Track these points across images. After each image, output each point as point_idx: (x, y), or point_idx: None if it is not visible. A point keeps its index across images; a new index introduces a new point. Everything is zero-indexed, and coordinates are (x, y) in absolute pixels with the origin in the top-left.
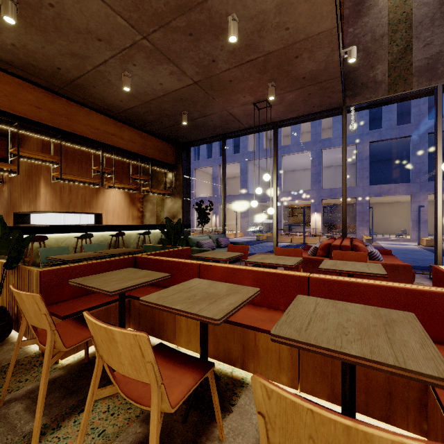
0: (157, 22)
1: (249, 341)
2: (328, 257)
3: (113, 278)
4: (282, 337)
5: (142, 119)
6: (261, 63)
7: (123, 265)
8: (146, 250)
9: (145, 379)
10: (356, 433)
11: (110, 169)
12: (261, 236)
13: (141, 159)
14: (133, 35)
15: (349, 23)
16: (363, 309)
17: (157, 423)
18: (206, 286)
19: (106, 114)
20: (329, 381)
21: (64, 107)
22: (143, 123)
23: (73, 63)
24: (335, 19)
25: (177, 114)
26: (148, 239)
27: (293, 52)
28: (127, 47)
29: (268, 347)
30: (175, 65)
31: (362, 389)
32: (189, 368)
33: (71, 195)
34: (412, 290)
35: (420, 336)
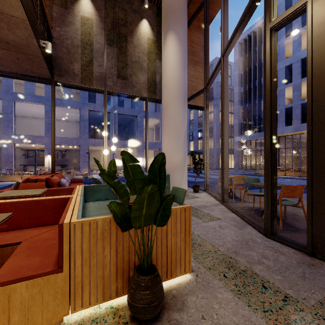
0: None
1: None
2: None
3: None
4: None
5: None
6: None
7: None
8: None
9: None
10: None
11: None
12: None
13: None
14: None
15: (57, 24)
16: None
17: None
18: None
19: None
20: None
21: None
22: None
23: None
24: (25, 15)
25: None
26: None
27: None
28: None
29: None
30: None
31: None
32: None
33: None
34: (35, 200)
35: None
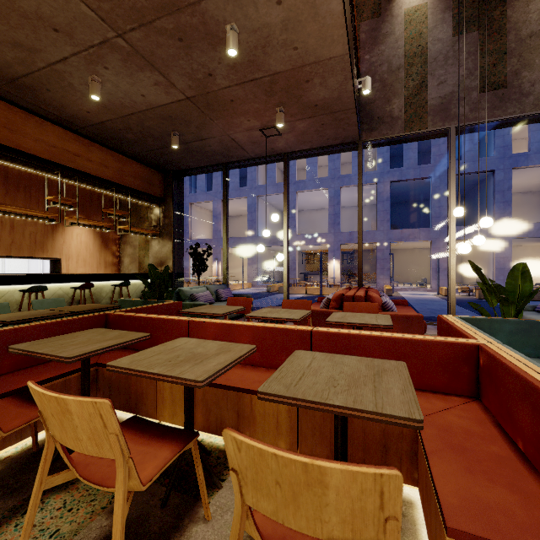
0: (136, 19)
1: (244, 407)
2: (341, 309)
3: (73, 341)
4: (269, 394)
5: (118, 138)
6: (267, 84)
7: (88, 325)
8: (123, 306)
9: (108, 455)
10: (312, 469)
11: (73, 200)
12: (273, 287)
13: (116, 188)
14: (104, 31)
15: (366, 50)
16: (359, 361)
17: (123, 503)
18: (193, 346)
19: (66, 127)
20: (329, 441)
21: (2, 113)
22: (120, 142)
23: (16, 55)
24: (347, 45)
25: (165, 134)
26: (126, 292)
27: (303, 75)
28: (95, 44)
29: (265, 412)
30: (161, 74)
31: (360, 446)
32: (168, 440)
33: (14, 233)
34: (410, 340)
35: (403, 383)
